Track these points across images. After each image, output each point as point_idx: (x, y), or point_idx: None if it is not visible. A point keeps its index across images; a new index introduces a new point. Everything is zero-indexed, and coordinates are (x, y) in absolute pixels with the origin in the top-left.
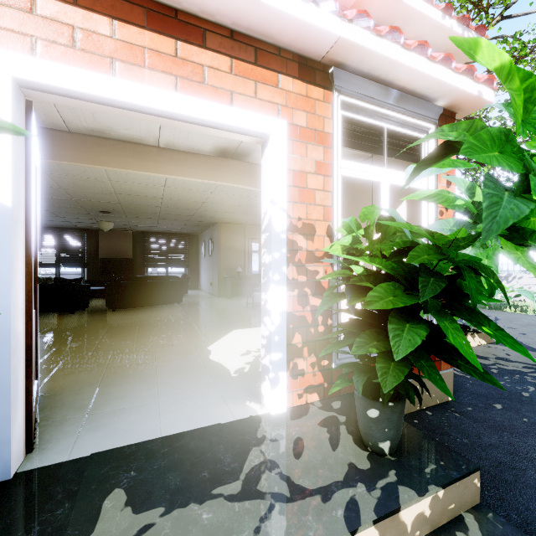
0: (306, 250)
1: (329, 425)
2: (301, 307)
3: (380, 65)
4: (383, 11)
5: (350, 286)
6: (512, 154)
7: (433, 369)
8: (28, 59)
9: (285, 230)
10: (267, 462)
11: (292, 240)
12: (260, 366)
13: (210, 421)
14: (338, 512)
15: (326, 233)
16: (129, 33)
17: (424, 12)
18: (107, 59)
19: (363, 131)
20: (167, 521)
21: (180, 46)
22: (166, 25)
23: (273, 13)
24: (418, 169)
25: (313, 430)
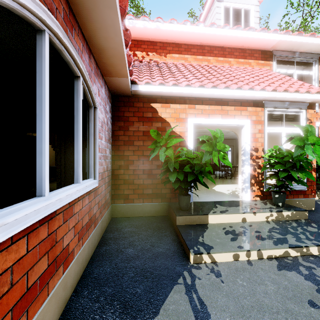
0: (255, 155)
1: (263, 203)
2: (254, 172)
3: (281, 98)
4: (287, 46)
5: (270, 165)
6: (302, 141)
7: (290, 182)
8: (195, 119)
9: (249, 150)
10: (248, 205)
11: (251, 153)
12: (235, 193)
13: (228, 200)
14: (267, 210)
15: (262, 150)
16: (212, 107)
17: (310, 42)
18: (208, 114)
19: (275, 116)
20: (231, 207)
21: (222, 107)
22: (219, 103)
23: (247, 96)
24: (285, 142)
25: (259, 203)
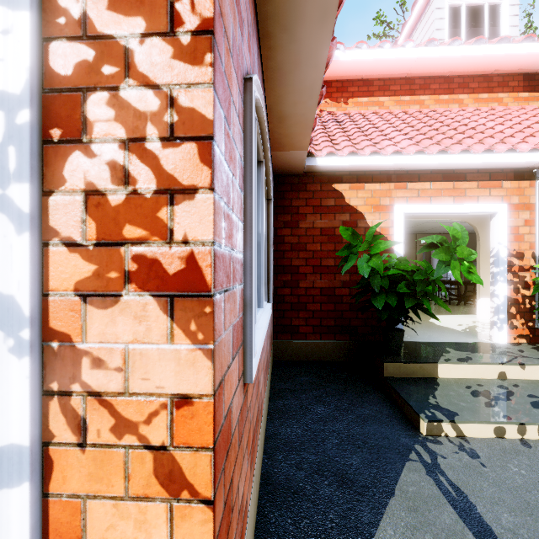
0: (518, 266)
1: (536, 349)
2: (515, 294)
3: None
4: None
5: None
6: None
7: None
8: (407, 206)
9: (506, 256)
10: (506, 351)
11: (510, 261)
12: (475, 330)
13: (466, 341)
14: None
15: (531, 256)
16: (436, 185)
17: None
18: (429, 197)
19: None
20: (475, 354)
21: (455, 184)
22: (449, 177)
23: (503, 163)
24: None
25: (527, 349)
